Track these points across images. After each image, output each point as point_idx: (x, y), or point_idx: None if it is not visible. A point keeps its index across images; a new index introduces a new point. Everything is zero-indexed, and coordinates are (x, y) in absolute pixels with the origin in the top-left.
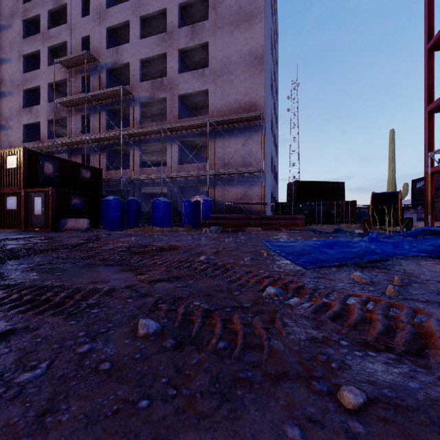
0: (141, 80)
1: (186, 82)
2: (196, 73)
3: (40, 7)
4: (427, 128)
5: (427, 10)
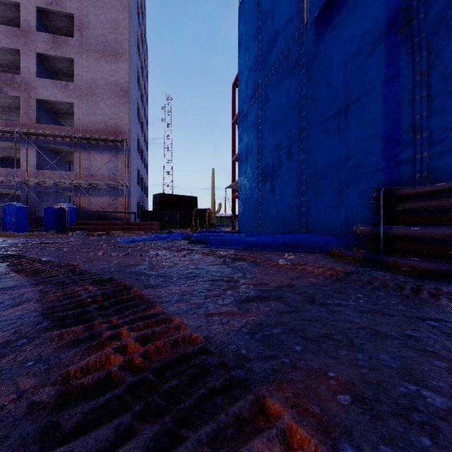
0: None
1: (46, 88)
2: (59, 83)
3: None
4: (232, 170)
5: (232, 99)
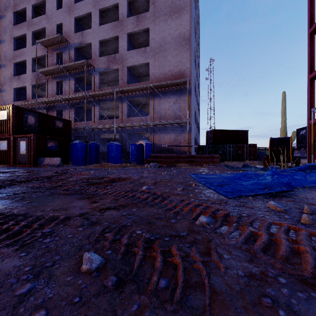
0: (99, 55)
1: (133, 57)
2: (140, 50)
3: (26, 2)
4: (309, 91)
5: (309, 4)
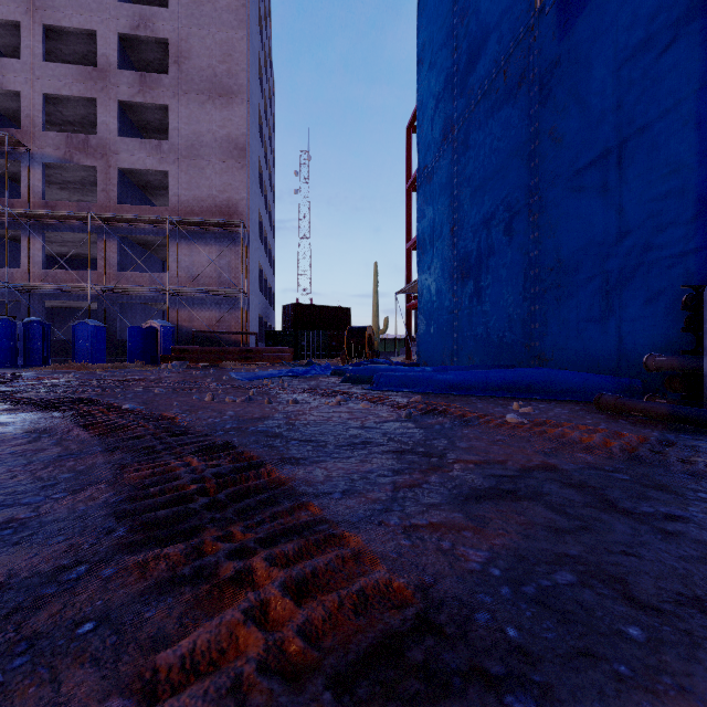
0: (44, 126)
1: (132, 152)
2: (149, 143)
3: None
4: (407, 265)
5: (407, 151)
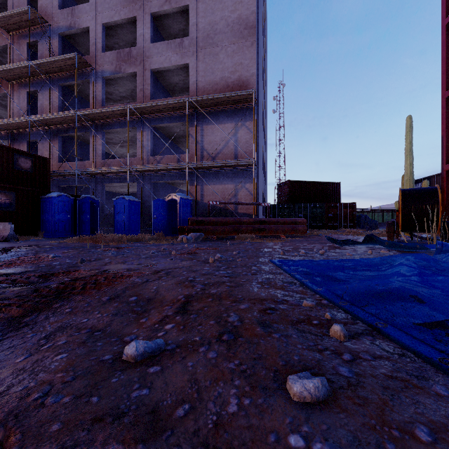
0: (103, 49)
1: (160, 53)
2: (173, 43)
3: None
4: (445, 117)
5: None
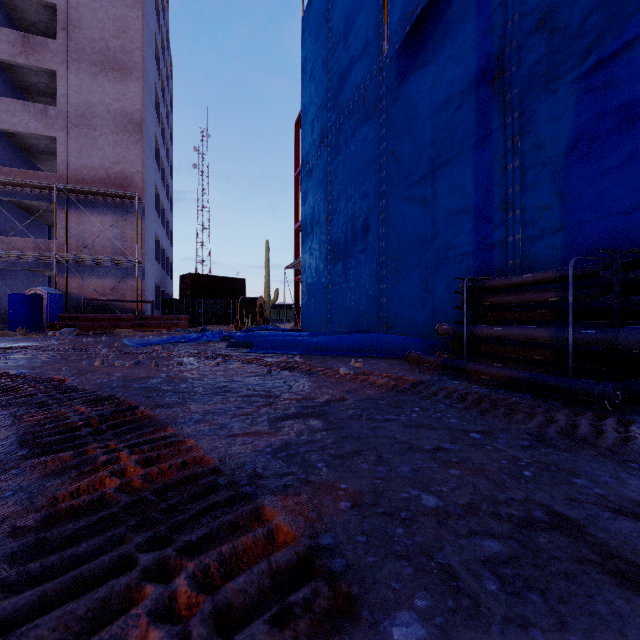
0: None
1: (12, 113)
2: (33, 107)
3: None
4: (295, 243)
5: (295, 144)
